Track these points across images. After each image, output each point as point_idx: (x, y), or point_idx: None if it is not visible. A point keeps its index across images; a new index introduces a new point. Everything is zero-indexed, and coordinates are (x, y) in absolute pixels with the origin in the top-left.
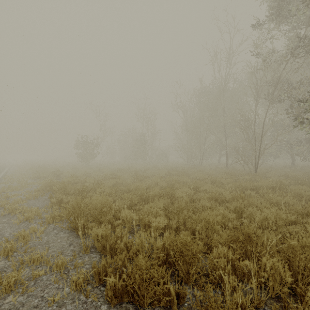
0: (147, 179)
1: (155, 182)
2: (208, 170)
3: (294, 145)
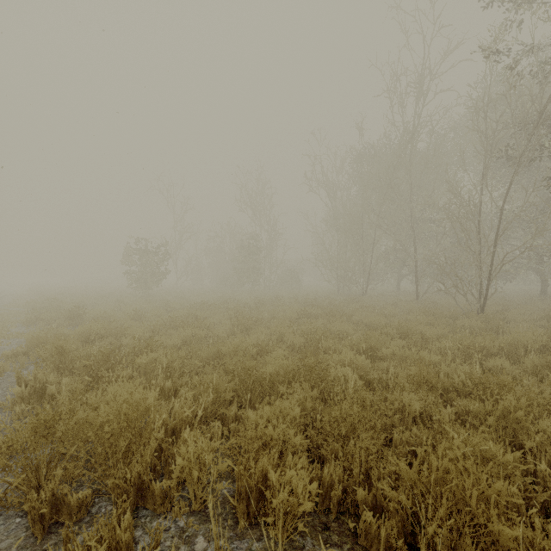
0: (261, 328)
1: (277, 334)
2: (382, 306)
3: (550, 255)
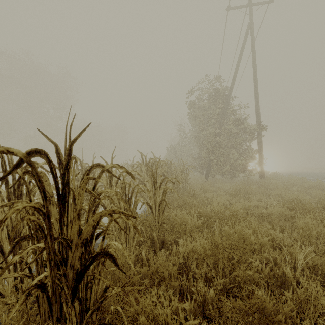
0: None
1: None
2: None
3: None
